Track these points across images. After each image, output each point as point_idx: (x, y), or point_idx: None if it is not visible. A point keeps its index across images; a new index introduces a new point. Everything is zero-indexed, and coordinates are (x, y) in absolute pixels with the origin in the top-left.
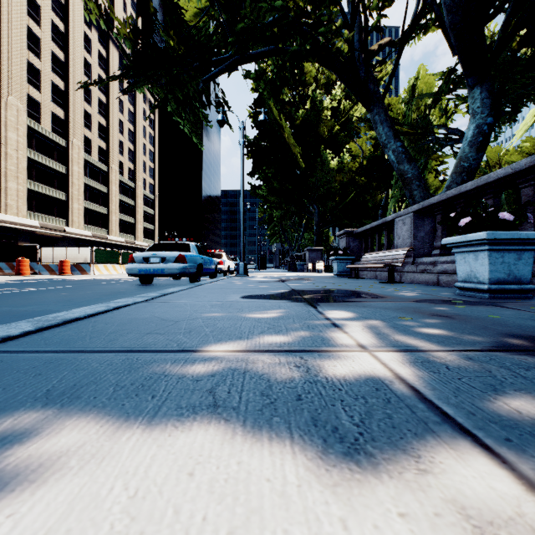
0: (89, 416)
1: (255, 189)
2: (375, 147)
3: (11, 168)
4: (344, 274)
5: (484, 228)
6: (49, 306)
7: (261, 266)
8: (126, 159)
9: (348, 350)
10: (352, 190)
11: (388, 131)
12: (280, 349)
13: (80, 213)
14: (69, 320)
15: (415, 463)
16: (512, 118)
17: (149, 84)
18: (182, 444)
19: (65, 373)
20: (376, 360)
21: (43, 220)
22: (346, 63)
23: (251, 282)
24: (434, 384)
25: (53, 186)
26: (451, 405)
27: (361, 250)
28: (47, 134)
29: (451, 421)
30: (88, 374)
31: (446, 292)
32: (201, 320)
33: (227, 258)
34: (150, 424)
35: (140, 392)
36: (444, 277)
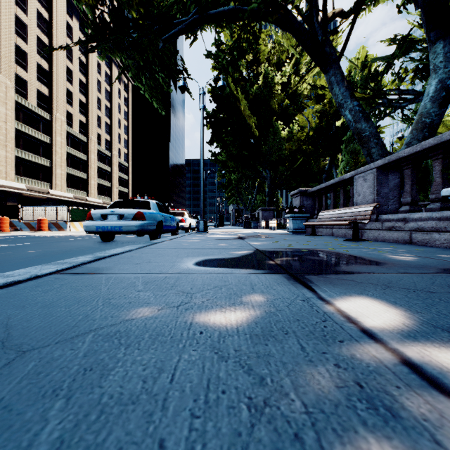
0: None
1: (214, 156)
2: (320, 119)
3: (0, 137)
4: (299, 231)
5: None
6: None
7: (219, 223)
8: (103, 131)
9: None
10: (300, 156)
11: (344, 91)
12: None
13: (63, 178)
14: None
15: None
16: None
17: (113, 50)
18: None
19: None
20: None
21: (30, 183)
22: (304, 21)
23: (210, 239)
24: None
25: (38, 154)
26: None
27: (314, 208)
28: (33, 108)
29: None
30: None
31: (442, 253)
32: (88, 344)
33: (189, 216)
34: None
35: None
36: (419, 234)
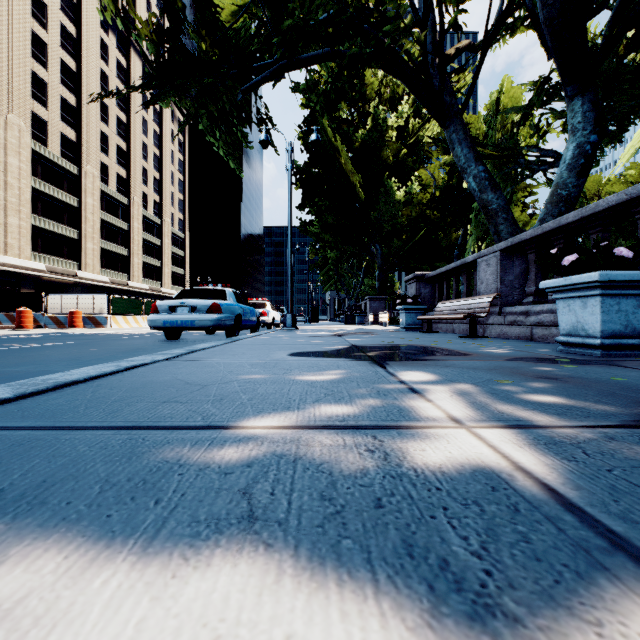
0: (50, 538)
1: (305, 225)
2: (450, 175)
3: (11, 200)
4: (414, 327)
5: (594, 268)
6: (49, 366)
7: (312, 318)
8: (151, 189)
9: (437, 426)
10: (422, 226)
11: (468, 153)
12: (343, 424)
13: (95, 254)
14: (64, 384)
15: (598, 638)
16: (617, 138)
17: (176, 96)
18: (193, 594)
19: (36, 461)
20: (480, 441)
21: (51, 262)
22: (417, 69)
23: (300, 336)
24: (575, 480)
25: (62, 222)
26: (615, 517)
27: (434, 298)
28: (55, 159)
29: (627, 547)
30: (68, 462)
31: (545, 348)
32: (237, 384)
33: (272, 308)
34: (144, 552)
35: (139, 493)
36: (539, 330)
